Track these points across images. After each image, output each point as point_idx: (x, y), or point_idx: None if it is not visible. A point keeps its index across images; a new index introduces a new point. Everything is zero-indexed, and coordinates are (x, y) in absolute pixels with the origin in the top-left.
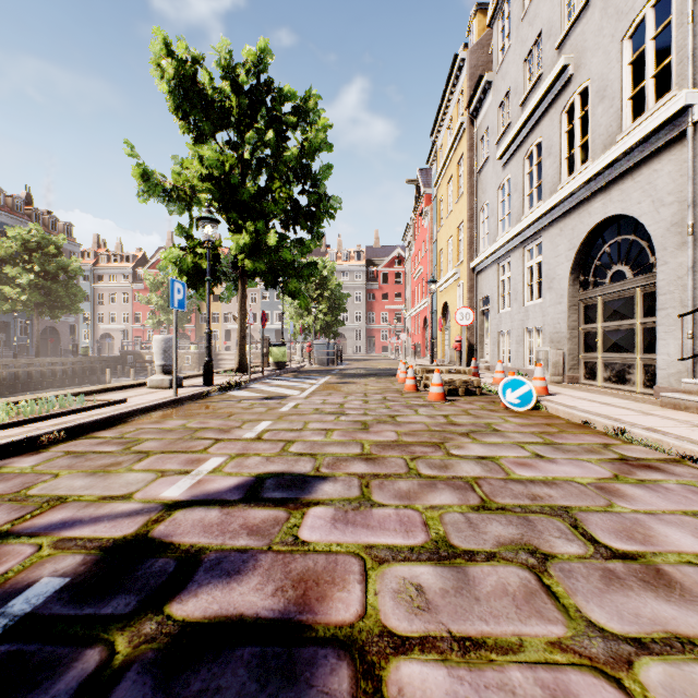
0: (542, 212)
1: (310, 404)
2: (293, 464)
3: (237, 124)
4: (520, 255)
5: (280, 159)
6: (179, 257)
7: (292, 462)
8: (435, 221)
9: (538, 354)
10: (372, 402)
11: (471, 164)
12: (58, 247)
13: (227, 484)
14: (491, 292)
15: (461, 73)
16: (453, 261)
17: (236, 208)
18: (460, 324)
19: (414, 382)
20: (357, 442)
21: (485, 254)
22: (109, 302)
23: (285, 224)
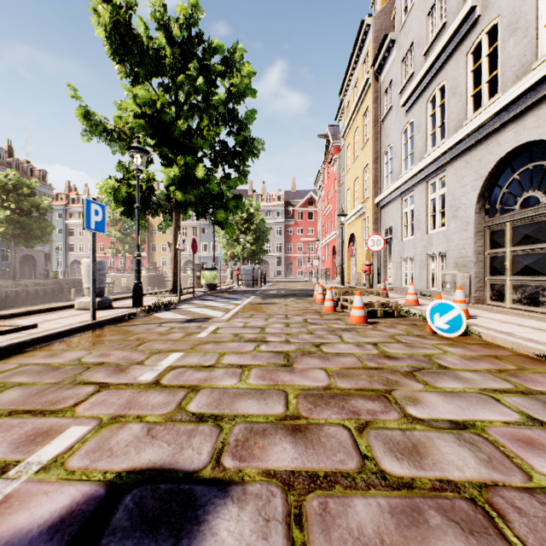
0: (448, 146)
1: (230, 327)
2: (184, 443)
3: (171, 72)
4: (423, 189)
5: (210, 103)
6: (115, 188)
7: (183, 439)
8: (342, 167)
9: (444, 277)
10: (293, 326)
11: (376, 114)
12: (31, 188)
13: (44, 514)
14: (394, 223)
15: (367, 37)
16: (359, 198)
17: (167, 144)
18: (372, 250)
19: (333, 303)
20: (279, 390)
21: (389, 190)
22: (78, 235)
23: (214, 161)
